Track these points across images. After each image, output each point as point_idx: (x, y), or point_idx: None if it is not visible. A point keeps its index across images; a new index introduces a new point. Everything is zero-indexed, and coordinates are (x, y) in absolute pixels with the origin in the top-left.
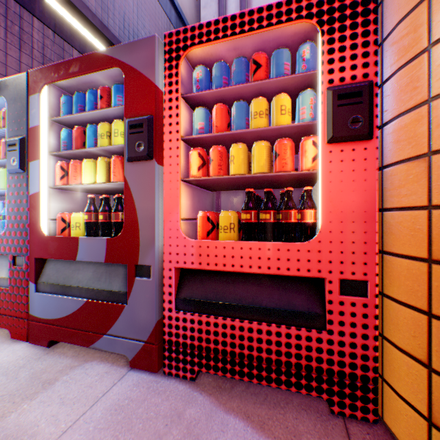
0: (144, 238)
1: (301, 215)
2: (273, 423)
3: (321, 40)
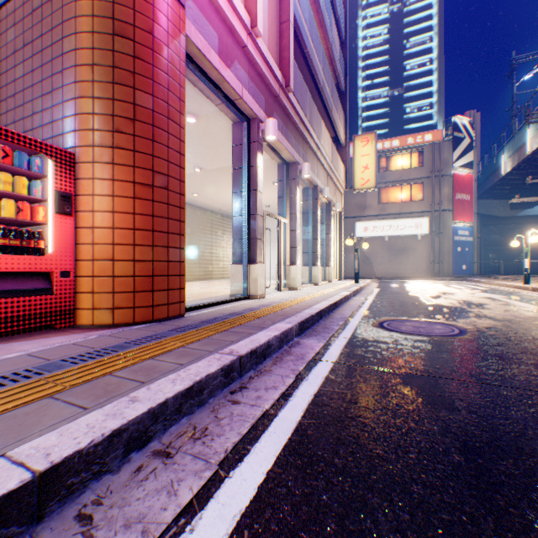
0: None
1: (39, 244)
2: (35, 338)
3: (54, 168)
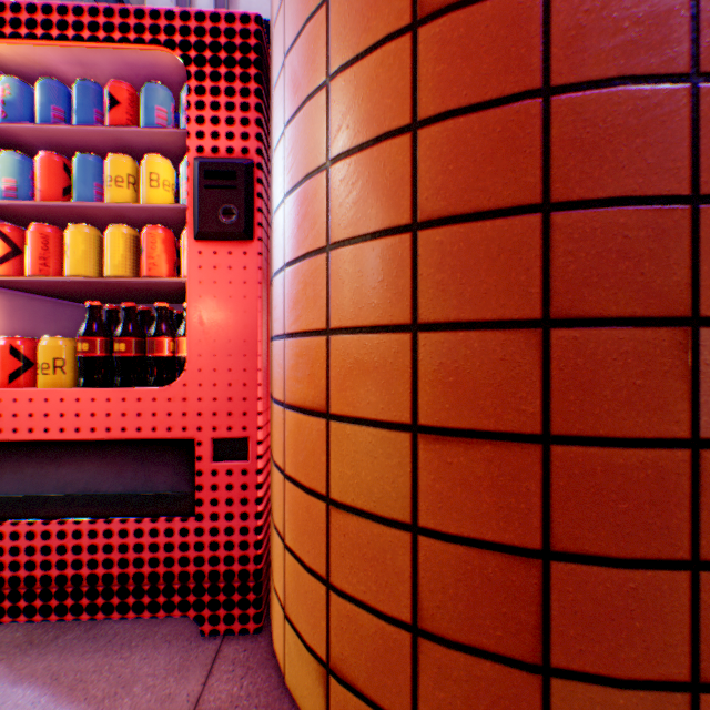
0: None
1: (178, 346)
2: (99, 677)
3: (189, 85)
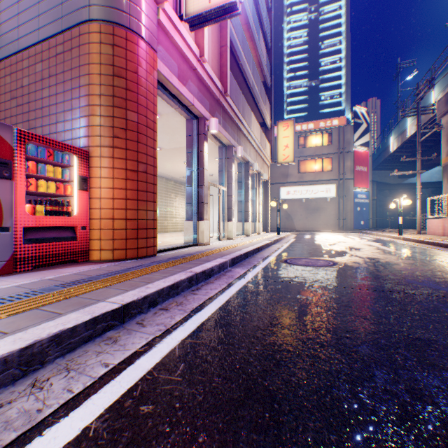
0: (7, 214)
1: (68, 209)
2: (69, 267)
3: (78, 161)
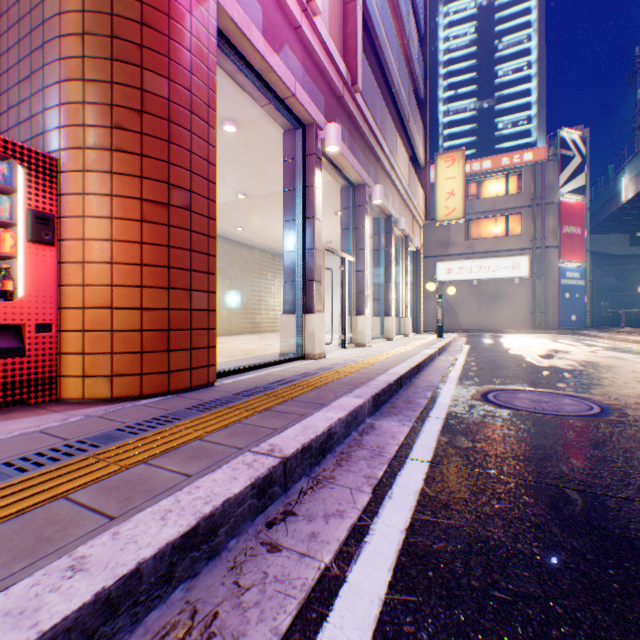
0: None
1: (4, 285)
2: None
3: (25, 177)
